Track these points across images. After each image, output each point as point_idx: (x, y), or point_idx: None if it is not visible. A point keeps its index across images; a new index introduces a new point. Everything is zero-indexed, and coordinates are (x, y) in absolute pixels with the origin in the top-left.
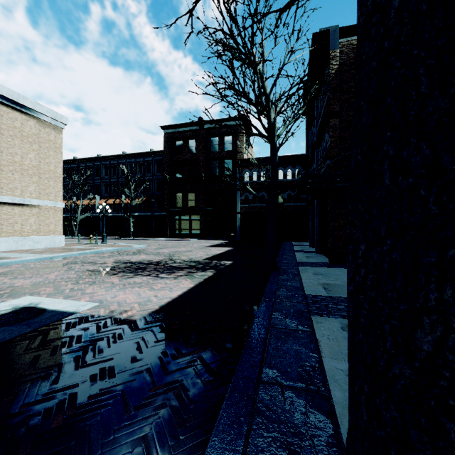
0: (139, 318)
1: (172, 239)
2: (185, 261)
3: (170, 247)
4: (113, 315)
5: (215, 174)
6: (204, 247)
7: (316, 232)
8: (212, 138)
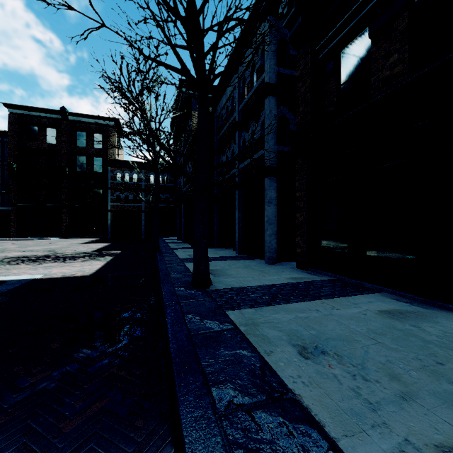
0: (89, 275)
1: (24, 239)
2: (75, 253)
3: (37, 245)
4: (68, 276)
5: (81, 170)
6: (79, 244)
7: (182, 228)
8: (78, 131)
